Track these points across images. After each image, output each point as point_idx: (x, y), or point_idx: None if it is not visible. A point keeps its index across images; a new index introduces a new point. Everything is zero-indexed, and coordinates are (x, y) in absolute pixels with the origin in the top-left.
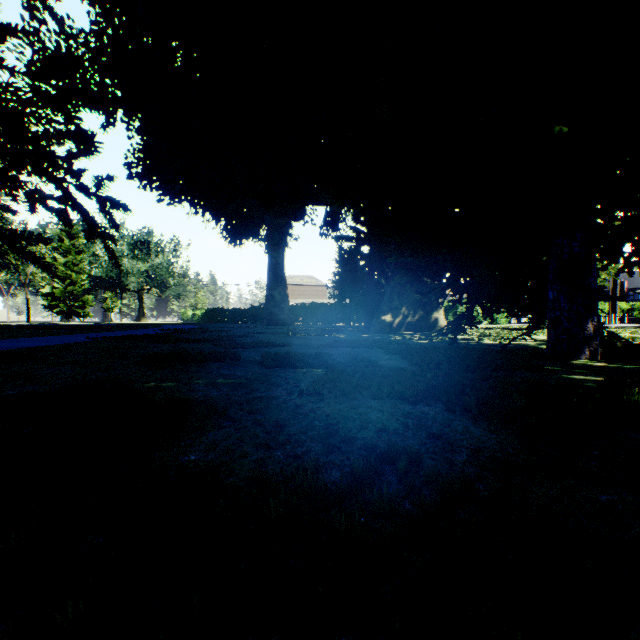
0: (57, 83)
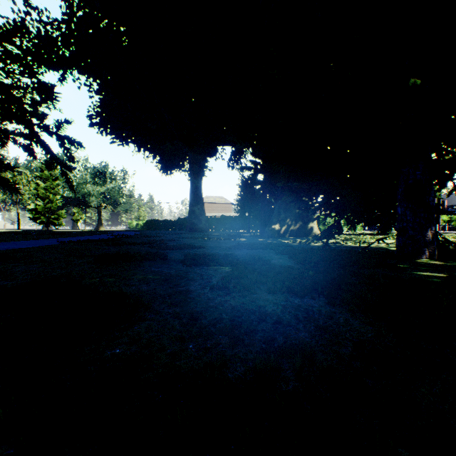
0: (20, 44)
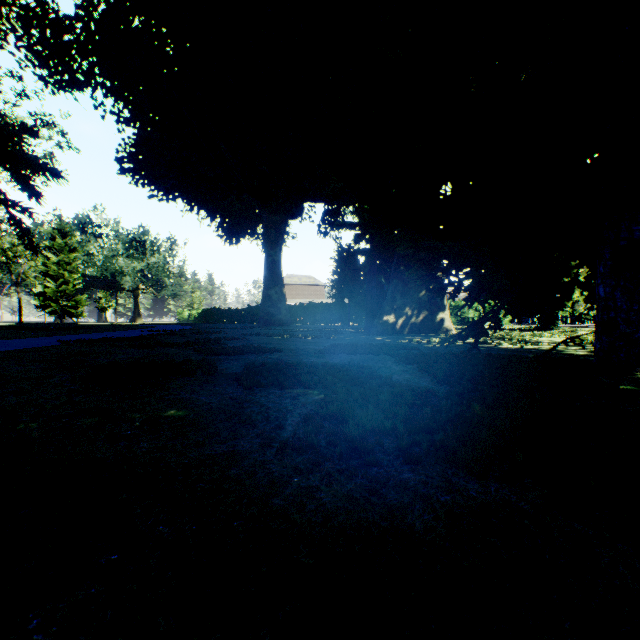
0: None
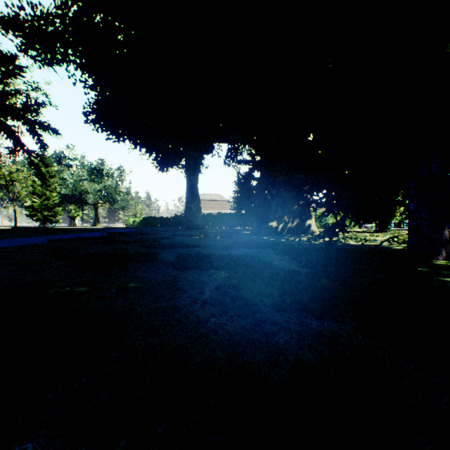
0: None
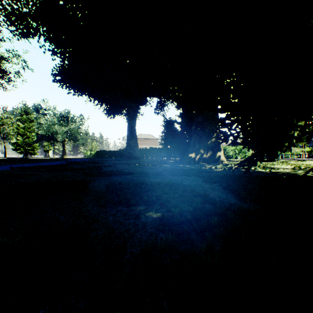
0: None
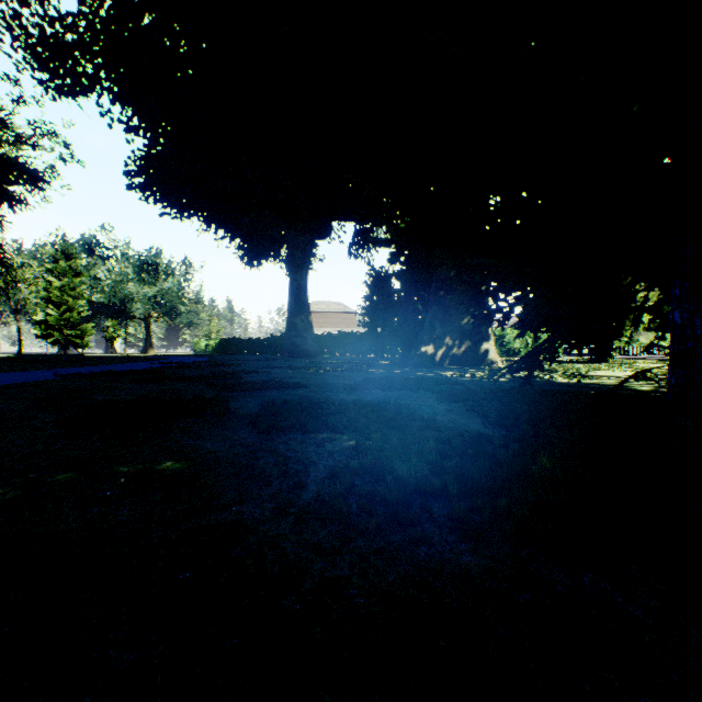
0: None
